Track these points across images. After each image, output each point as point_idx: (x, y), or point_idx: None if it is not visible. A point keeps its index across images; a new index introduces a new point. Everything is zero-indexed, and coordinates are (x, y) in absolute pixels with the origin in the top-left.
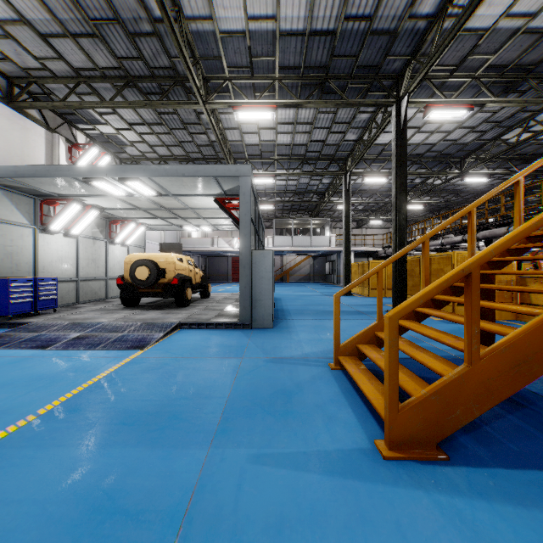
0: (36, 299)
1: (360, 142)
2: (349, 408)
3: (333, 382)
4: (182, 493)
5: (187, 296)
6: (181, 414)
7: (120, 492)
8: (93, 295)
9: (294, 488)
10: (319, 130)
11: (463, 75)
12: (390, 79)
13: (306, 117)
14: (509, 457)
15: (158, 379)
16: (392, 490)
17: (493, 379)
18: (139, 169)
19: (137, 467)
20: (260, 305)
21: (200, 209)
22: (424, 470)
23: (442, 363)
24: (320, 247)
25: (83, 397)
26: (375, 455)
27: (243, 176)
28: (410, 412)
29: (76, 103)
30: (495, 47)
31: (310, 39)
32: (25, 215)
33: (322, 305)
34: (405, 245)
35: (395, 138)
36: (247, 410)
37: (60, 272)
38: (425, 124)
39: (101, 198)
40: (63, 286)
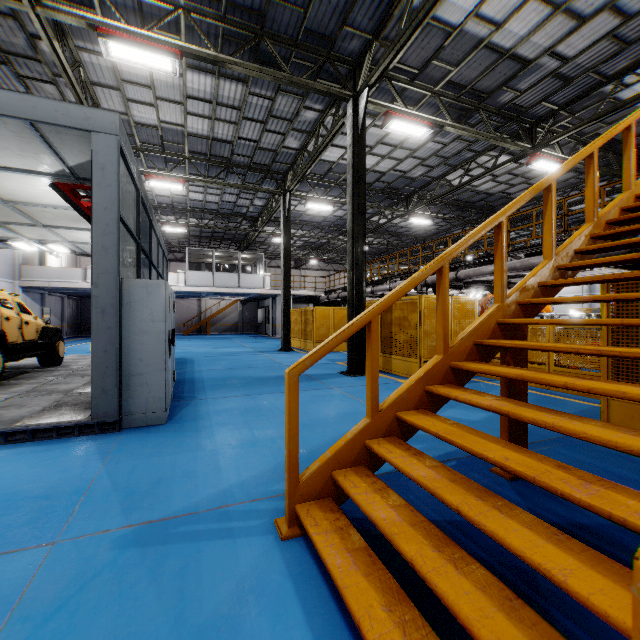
0: None
1: (303, 152)
2: None
3: (290, 600)
4: None
5: None
6: None
7: None
8: None
9: None
10: (250, 122)
11: (424, 85)
12: (346, 64)
13: (232, 96)
14: None
15: None
16: None
17: None
18: None
19: None
20: (139, 382)
21: (29, 204)
22: None
23: (594, 569)
24: (251, 288)
25: None
26: None
27: (102, 132)
28: None
29: None
30: (458, 58)
31: None
32: None
33: (255, 367)
34: (364, 286)
35: (352, 144)
36: None
37: None
38: (378, 144)
39: None
40: None
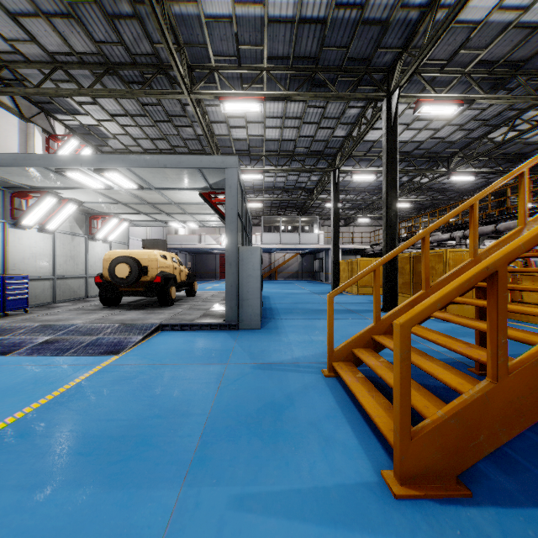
0: (4, 299)
1: (349, 138)
2: (348, 426)
3: (327, 392)
4: None
5: (170, 295)
6: (152, 438)
7: None
8: (72, 294)
9: None
10: (308, 125)
11: (454, 70)
12: (381, 72)
13: (295, 111)
14: None
15: (129, 392)
16: None
17: (522, 398)
18: (117, 159)
19: (87, 519)
20: (247, 304)
21: (185, 204)
22: (445, 513)
23: (454, 374)
24: (308, 244)
25: (37, 417)
26: (384, 491)
27: (230, 167)
28: (425, 439)
29: (52, 90)
30: (486, 42)
31: (300, 27)
32: None
33: (312, 303)
34: (396, 242)
35: (386, 133)
36: (230, 431)
37: (34, 270)
38: (414, 121)
39: (78, 191)
40: (37, 284)
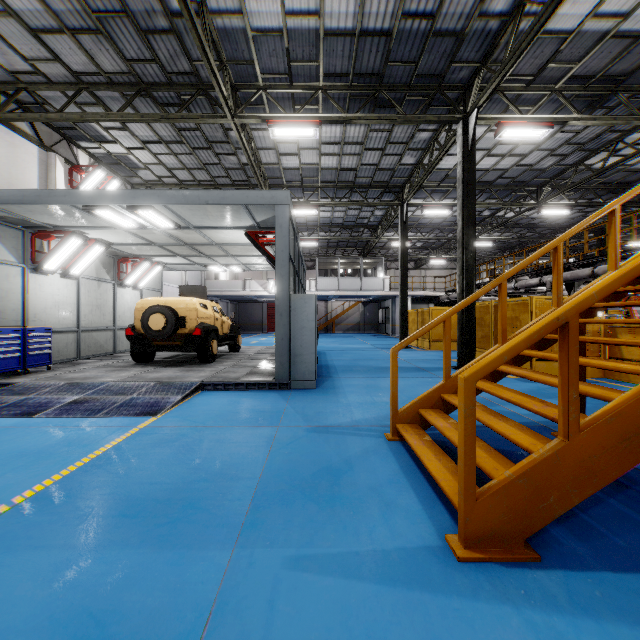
0: (25, 354)
1: (419, 166)
2: (412, 491)
3: (390, 457)
4: (196, 614)
5: (212, 350)
6: (200, 501)
7: (113, 614)
8: (98, 349)
9: (344, 604)
10: (371, 151)
11: (542, 86)
12: (456, 90)
13: (356, 136)
14: (616, 556)
15: (172, 455)
16: (471, 605)
17: (595, 457)
18: (152, 195)
19: (138, 576)
20: (300, 360)
21: (228, 244)
22: (511, 575)
23: (528, 435)
24: (371, 291)
25: (75, 480)
26: (447, 555)
27: (280, 204)
28: (491, 500)
29: (76, 115)
30: (579, 54)
31: (361, 40)
32: (12, 250)
33: (375, 360)
34: (474, 289)
35: (462, 161)
36: (283, 495)
37: (57, 321)
38: (496, 145)
39: (106, 230)
40: (60, 338)
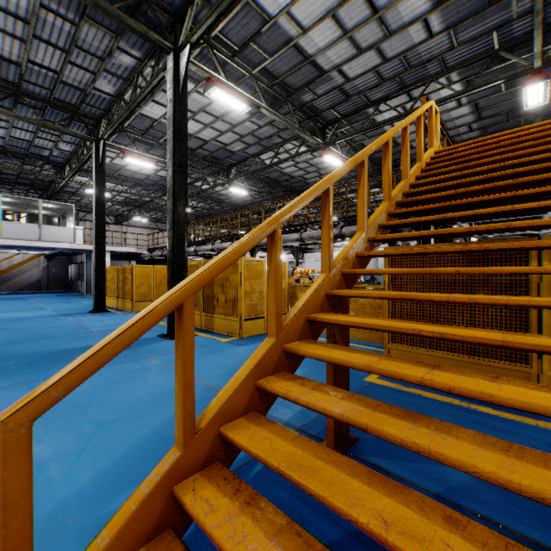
0: None
1: (120, 100)
2: None
3: None
4: None
5: None
6: None
7: None
8: None
9: None
10: (46, 46)
11: (243, 65)
12: (166, 14)
13: (14, 2)
14: None
15: None
16: None
17: None
18: None
19: None
20: None
21: None
22: None
23: None
24: (57, 242)
25: None
26: None
27: None
28: None
29: None
30: (272, 48)
31: None
32: None
33: (51, 337)
34: (186, 246)
35: (173, 99)
36: None
37: None
38: (201, 111)
39: None
40: None
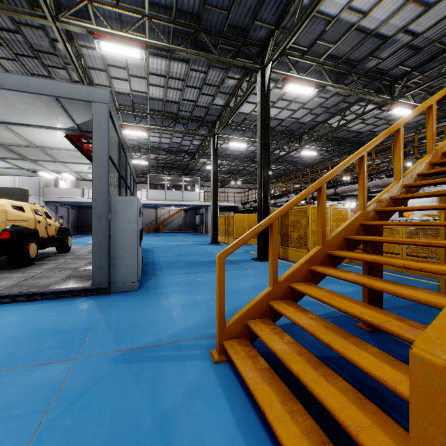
0: None
1: (227, 107)
2: None
3: (220, 398)
4: None
5: (28, 253)
6: None
7: None
8: None
9: None
10: (191, 89)
11: (311, 58)
12: (256, 47)
13: (178, 72)
14: None
15: None
16: None
17: None
18: None
19: None
20: (121, 263)
21: (51, 148)
22: None
23: None
24: (191, 201)
25: None
26: None
27: (98, 102)
28: None
29: None
30: (336, 38)
31: None
32: None
33: (194, 254)
34: (269, 199)
35: (260, 101)
36: None
37: None
38: (279, 100)
39: None
40: None
